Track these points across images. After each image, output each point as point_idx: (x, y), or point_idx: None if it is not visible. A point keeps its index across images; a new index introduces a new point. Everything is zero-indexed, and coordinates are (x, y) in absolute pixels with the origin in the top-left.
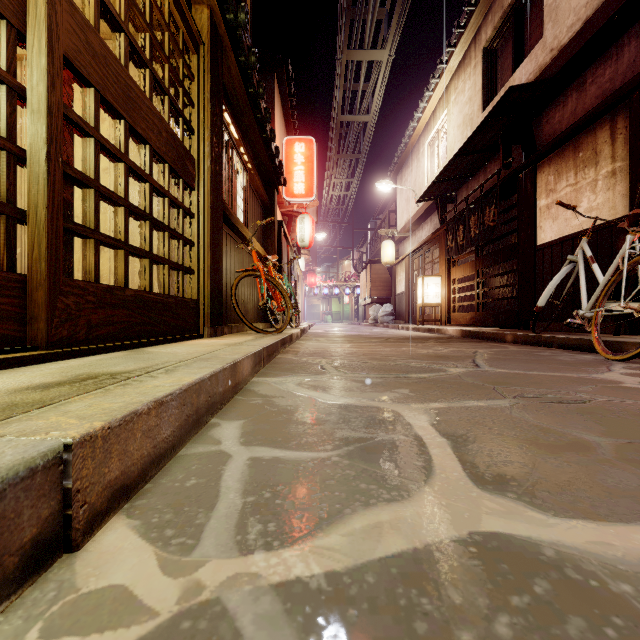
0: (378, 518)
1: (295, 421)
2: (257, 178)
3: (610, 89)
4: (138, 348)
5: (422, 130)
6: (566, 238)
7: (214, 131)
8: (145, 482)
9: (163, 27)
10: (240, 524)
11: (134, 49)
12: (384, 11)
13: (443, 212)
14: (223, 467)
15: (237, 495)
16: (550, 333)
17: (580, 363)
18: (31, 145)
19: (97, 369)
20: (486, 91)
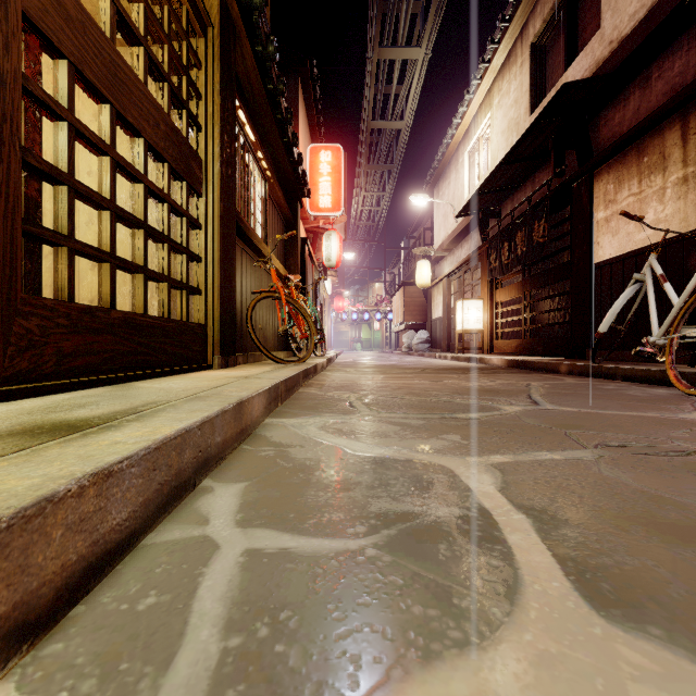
0: (449, 692)
1: (315, 484)
2: (277, 188)
3: (680, 84)
4: (127, 382)
5: (461, 138)
6: (628, 255)
7: (225, 129)
8: (73, 604)
9: None
10: None
11: (123, 20)
12: (420, 4)
13: (485, 228)
14: (203, 569)
15: (214, 632)
16: (612, 363)
17: (657, 399)
18: None
19: (52, 413)
20: (534, 92)
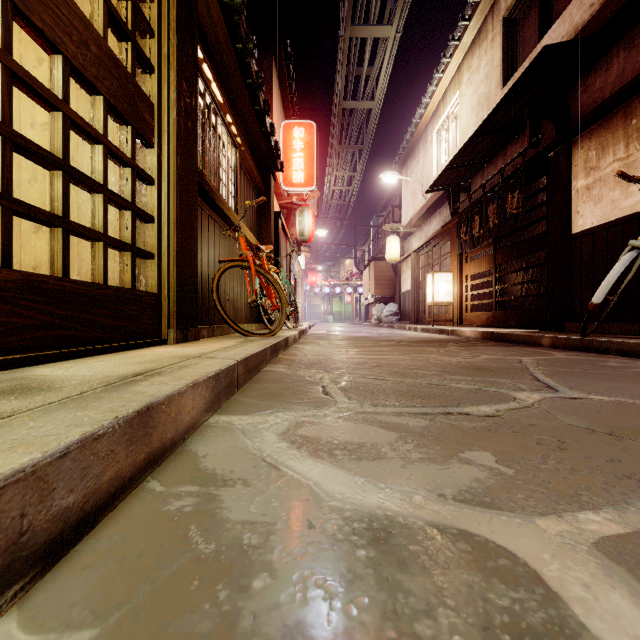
0: None
1: None
2: (249, 157)
3: None
4: (28, 366)
5: (430, 117)
6: (613, 223)
7: (184, 75)
8: None
9: None
10: None
11: None
12: None
13: (455, 202)
14: None
15: None
16: (602, 336)
17: None
18: None
19: None
20: (506, 66)
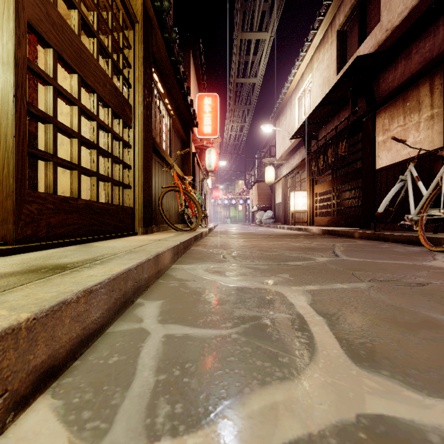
0: (273, 398)
1: (202, 301)
2: (177, 121)
3: (429, 57)
4: (87, 243)
5: (293, 89)
6: (397, 164)
7: (146, 86)
8: (74, 360)
9: (107, 8)
10: (150, 405)
11: (85, 22)
12: (267, 5)
13: (308, 146)
14: (142, 344)
15: (151, 373)
16: (386, 231)
17: (411, 253)
18: (2, 89)
19: (49, 260)
20: (339, 60)
